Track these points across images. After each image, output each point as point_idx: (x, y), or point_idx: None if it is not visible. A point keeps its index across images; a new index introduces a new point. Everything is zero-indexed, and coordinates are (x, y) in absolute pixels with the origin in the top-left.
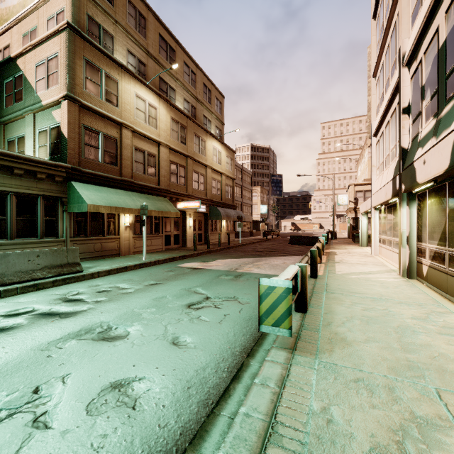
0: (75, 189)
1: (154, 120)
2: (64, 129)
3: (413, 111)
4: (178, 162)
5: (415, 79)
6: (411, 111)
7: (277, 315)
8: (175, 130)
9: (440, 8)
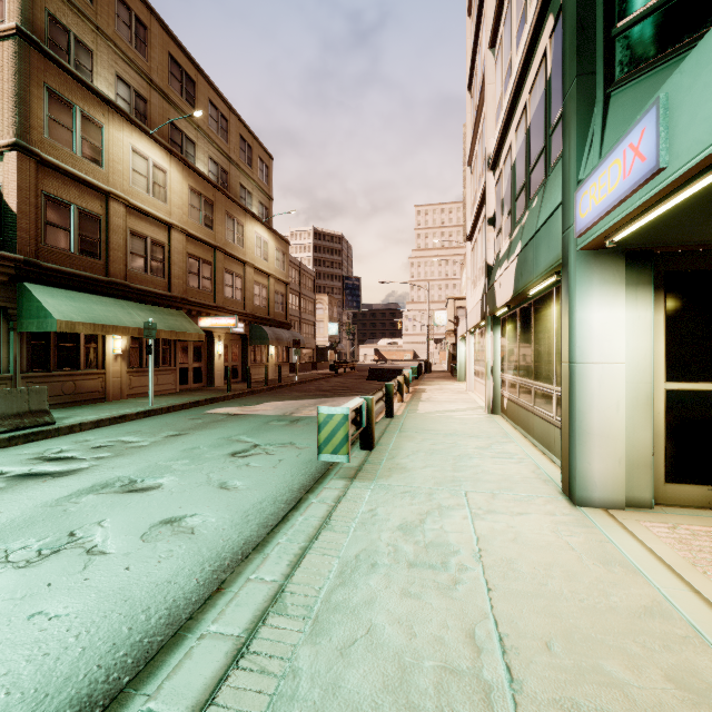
0: (32, 296)
1: (162, 189)
2: (9, 197)
3: (497, 224)
4: (200, 255)
5: (498, 188)
6: (496, 223)
7: (335, 442)
8: (196, 206)
9: (513, 124)
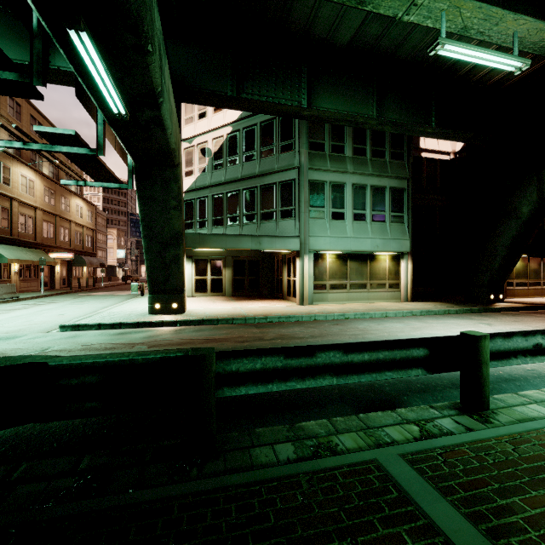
0: None
1: (32, 190)
2: None
3: None
4: (49, 220)
5: None
6: None
7: (135, 290)
8: (47, 195)
9: None
